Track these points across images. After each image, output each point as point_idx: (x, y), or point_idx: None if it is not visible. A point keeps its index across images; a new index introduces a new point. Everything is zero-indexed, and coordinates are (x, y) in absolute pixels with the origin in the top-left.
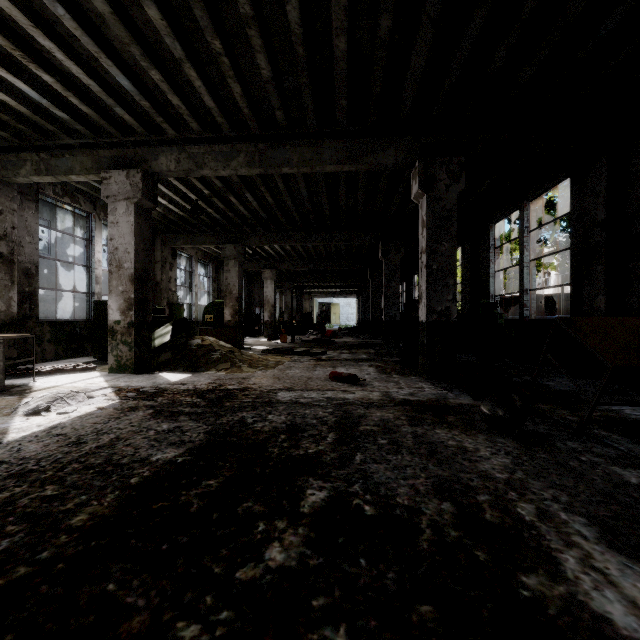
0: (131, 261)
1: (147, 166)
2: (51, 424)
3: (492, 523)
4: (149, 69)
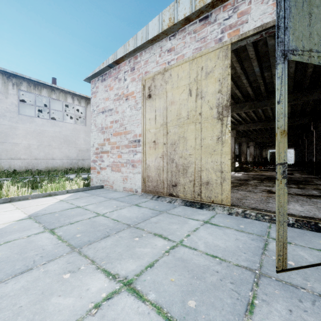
0: (233, 149)
1: (236, 129)
2: (240, 175)
3: (308, 181)
4: (246, 118)
